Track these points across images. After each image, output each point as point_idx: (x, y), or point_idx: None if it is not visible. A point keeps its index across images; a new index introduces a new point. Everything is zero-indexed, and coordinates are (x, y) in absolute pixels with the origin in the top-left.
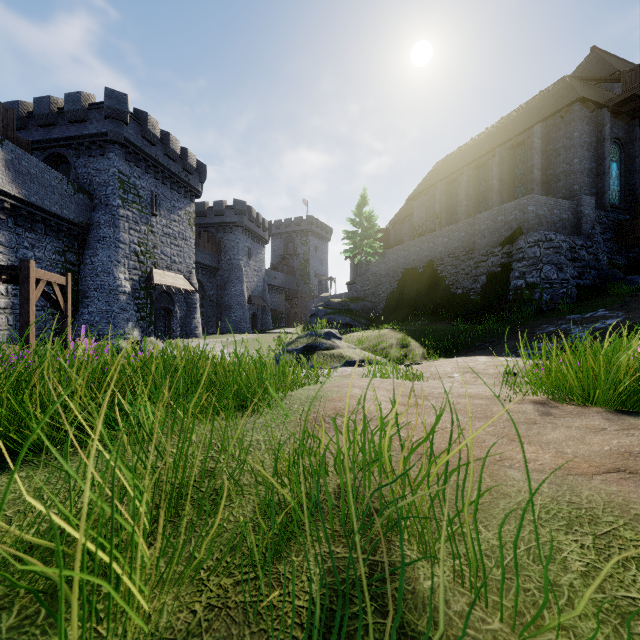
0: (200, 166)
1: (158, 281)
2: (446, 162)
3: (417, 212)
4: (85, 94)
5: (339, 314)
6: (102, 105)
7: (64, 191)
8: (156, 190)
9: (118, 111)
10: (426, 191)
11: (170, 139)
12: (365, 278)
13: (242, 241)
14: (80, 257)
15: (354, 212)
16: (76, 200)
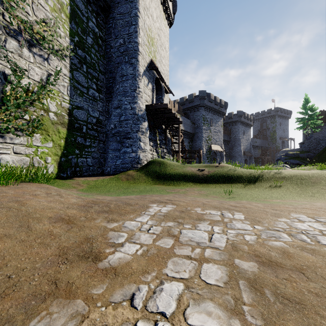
0: (225, 103)
1: (213, 149)
2: None
3: None
4: (193, 93)
5: (292, 159)
6: (198, 96)
7: (190, 125)
8: (211, 117)
9: (203, 96)
10: None
11: (216, 98)
12: (310, 141)
13: (240, 128)
14: (192, 143)
15: (303, 107)
16: (192, 126)
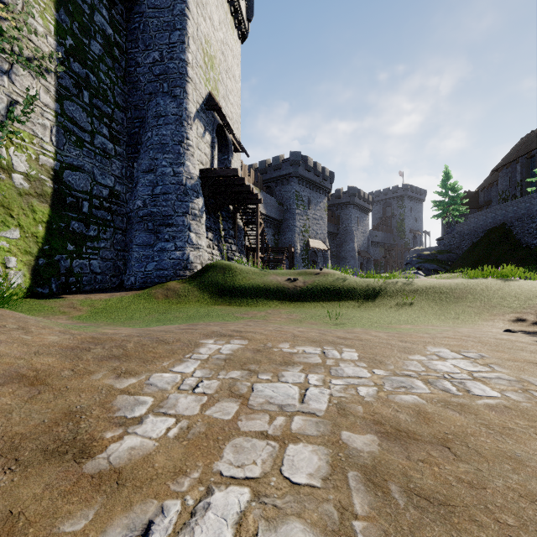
0: (330, 174)
1: (311, 246)
2: (528, 139)
3: (501, 181)
4: (281, 155)
5: (428, 263)
6: (289, 159)
7: (275, 206)
8: (310, 195)
9: (296, 161)
10: (508, 165)
11: (317, 165)
12: (451, 236)
13: (353, 214)
14: (278, 236)
15: (442, 186)
16: (279, 209)
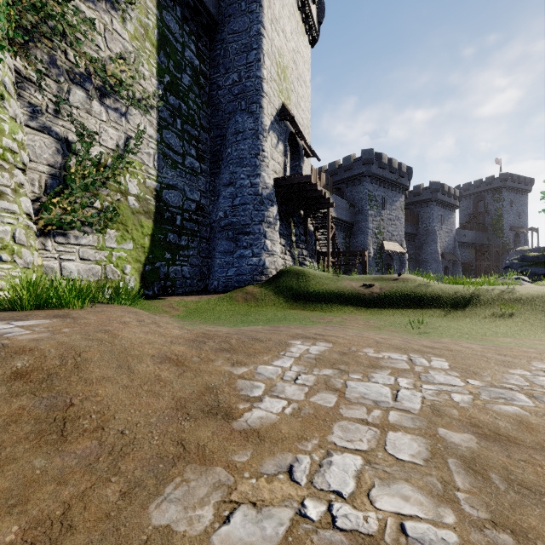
0: (408, 169)
1: (386, 248)
2: None
3: None
4: (352, 155)
5: (535, 266)
6: (360, 158)
7: (346, 208)
8: (384, 194)
9: (369, 159)
10: None
11: (392, 162)
12: None
13: (436, 211)
14: (349, 239)
15: None
16: (349, 211)
